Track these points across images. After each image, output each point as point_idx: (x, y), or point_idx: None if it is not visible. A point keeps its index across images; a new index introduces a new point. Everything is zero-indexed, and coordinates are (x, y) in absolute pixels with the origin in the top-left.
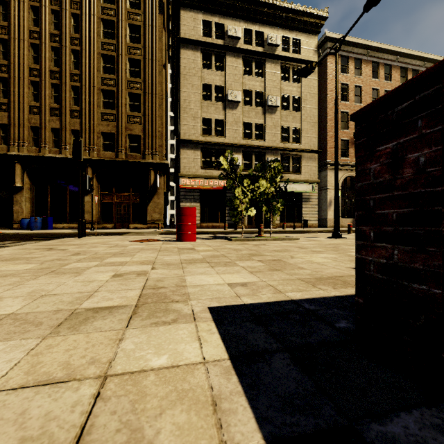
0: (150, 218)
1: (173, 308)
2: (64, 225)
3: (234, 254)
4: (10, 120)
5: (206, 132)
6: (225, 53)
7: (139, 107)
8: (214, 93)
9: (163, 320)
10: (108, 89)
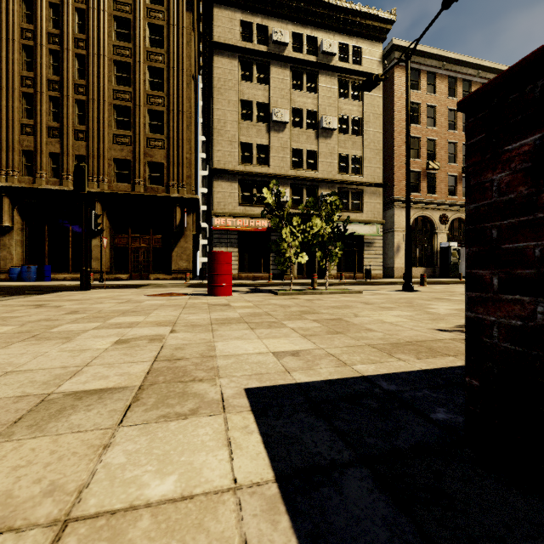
0: (175, 266)
1: (193, 390)
2: (66, 276)
3: (280, 311)
4: None
5: (246, 159)
6: (270, 63)
7: (162, 128)
8: (255, 111)
9: (177, 411)
10: (122, 105)
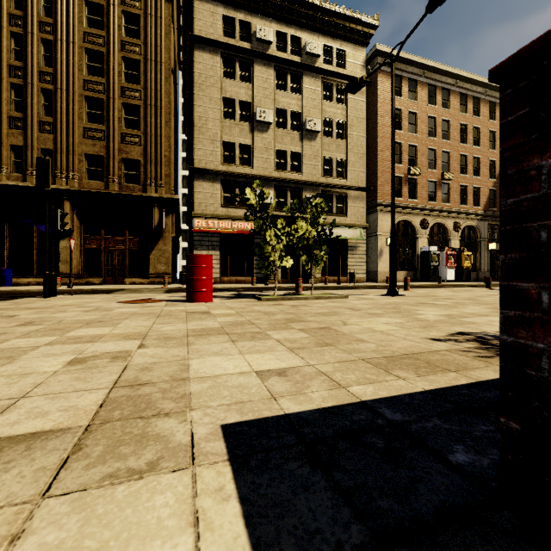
0: (153, 270)
1: (156, 431)
2: (30, 280)
3: (264, 319)
4: None
5: (228, 159)
6: (253, 60)
7: (139, 123)
8: (238, 110)
9: (129, 467)
10: (94, 97)
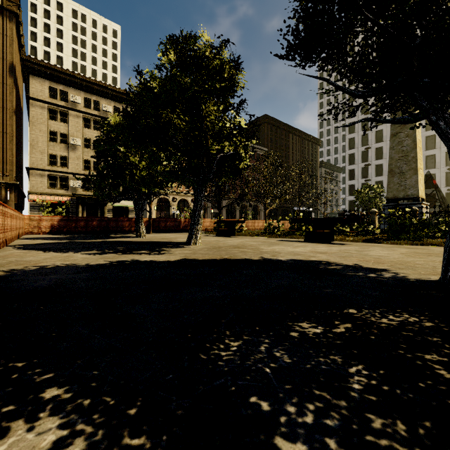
0: None
1: None
2: None
3: None
4: None
5: (53, 163)
6: (69, 112)
7: None
8: (59, 137)
9: None
10: None
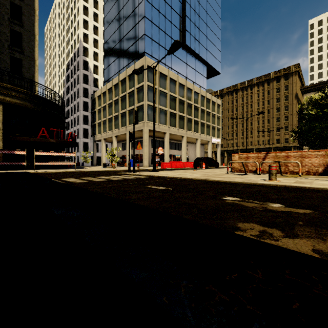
0: None
1: None
2: None
3: None
4: (252, 140)
5: None
6: None
7: (288, 129)
8: None
9: None
10: (277, 127)
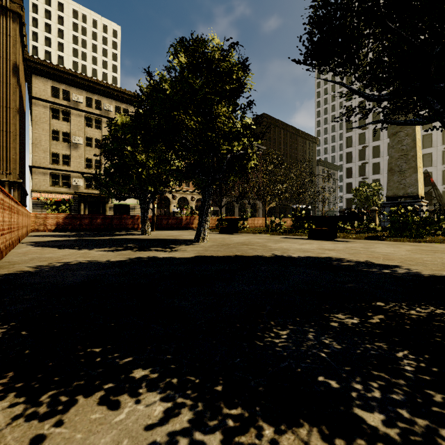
0: None
1: None
2: None
3: None
4: None
5: (55, 161)
6: (71, 111)
7: None
8: (61, 136)
9: None
10: None
